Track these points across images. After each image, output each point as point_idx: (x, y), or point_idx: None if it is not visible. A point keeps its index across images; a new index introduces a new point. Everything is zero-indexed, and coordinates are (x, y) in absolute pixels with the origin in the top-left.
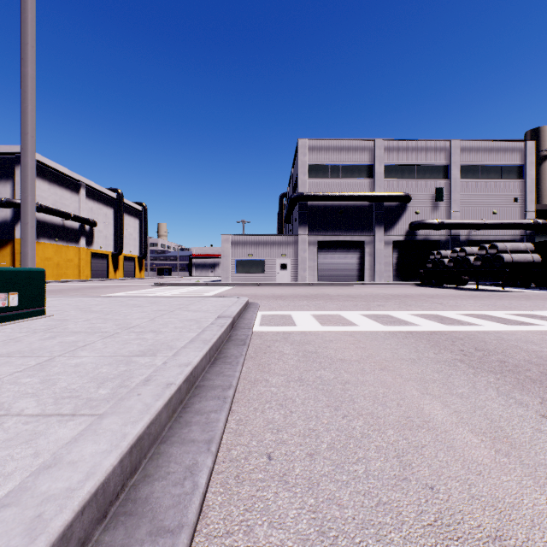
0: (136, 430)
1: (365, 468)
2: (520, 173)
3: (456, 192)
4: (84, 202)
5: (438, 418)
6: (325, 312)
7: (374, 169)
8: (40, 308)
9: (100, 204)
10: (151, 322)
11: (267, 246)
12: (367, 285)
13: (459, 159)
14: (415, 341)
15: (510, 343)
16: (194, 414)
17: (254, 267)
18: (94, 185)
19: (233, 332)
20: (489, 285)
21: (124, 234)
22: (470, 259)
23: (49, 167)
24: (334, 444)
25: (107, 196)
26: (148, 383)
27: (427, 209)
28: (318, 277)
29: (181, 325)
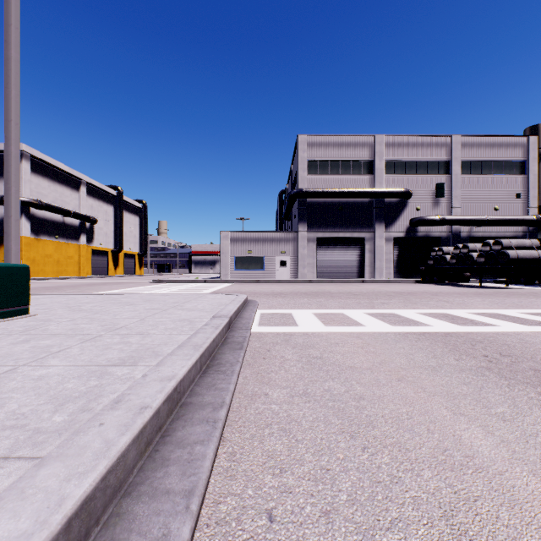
0: (81, 489)
1: (404, 539)
2: (523, 168)
3: (458, 188)
4: (84, 200)
5: (483, 451)
6: (327, 310)
7: (374, 165)
8: (23, 306)
9: (100, 202)
10: (140, 323)
11: (266, 243)
12: (368, 282)
13: (460, 154)
14: (430, 344)
15: (537, 346)
16: (174, 446)
17: (253, 263)
18: (94, 183)
19: (230, 333)
20: (491, 282)
21: (124, 231)
22: (473, 255)
23: (49, 164)
24: (356, 493)
25: (107, 193)
26: (117, 406)
27: (428, 206)
28: (317, 274)
29: (172, 326)
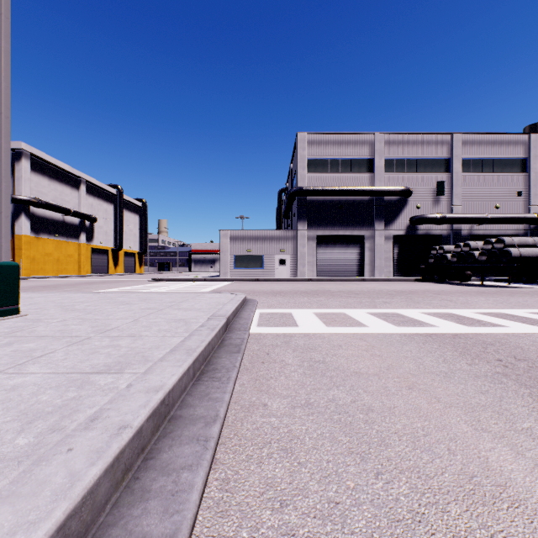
0: None
1: None
2: (524, 166)
3: (458, 186)
4: (84, 198)
5: (516, 478)
6: (328, 310)
7: (374, 163)
8: (12, 306)
9: (100, 200)
10: (134, 323)
11: (265, 241)
12: (368, 281)
13: (461, 152)
14: (439, 347)
15: None
16: (158, 472)
17: (252, 262)
18: (94, 181)
19: (227, 334)
20: (492, 280)
21: (124, 230)
22: (475, 254)
23: (49, 163)
24: (372, 537)
25: (107, 192)
26: (92, 425)
27: (428, 204)
28: (317, 272)
29: (167, 327)
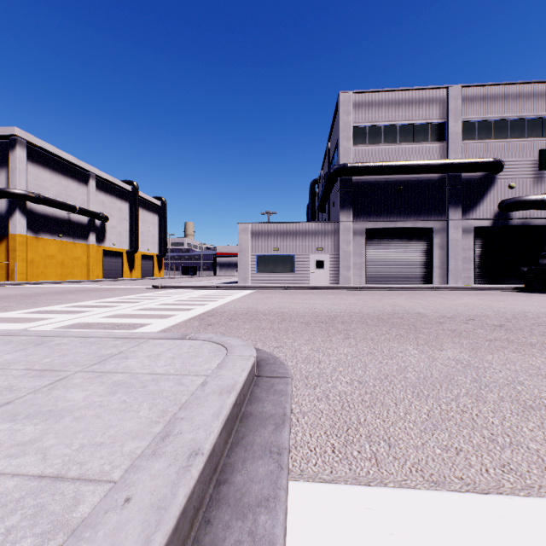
0: None
1: None
2: None
3: None
4: (93, 195)
5: None
6: None
7: (447, 128)
8: None
9: (113, 198)
10: None
11: (297, 237)
12: (443, 290)
13: None
14: None
15: None
16: None
17: (280, 264)
18: (105, 176)
19: None
20: None
21: (141, 231)
22: None
23: (50, 153)
24: None
25: (121, 188)
26: None
27: (527, 182)
28: (366, 278)
29: None
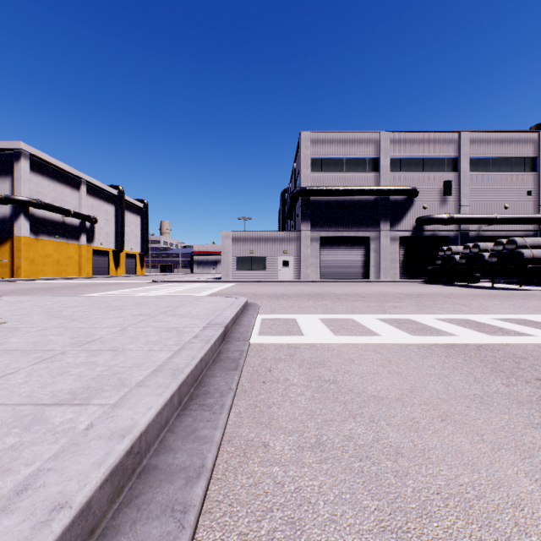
0: None
1: None
2: (534, 165)
3: (466, 186)
4: (84, 199)
5: None
6: (335, 315)
7: (380, 162)
8: None
9: (101, 201)
10: (120, 333)
11: (268, 242)
12: (373, 283)
13: (469, 151)
14: (465, 361)
15: None
16: None
17: (255, 263)
18: (95, 182)
19: (224, 345)
20: (502, 282)
21: (125, 231)
22: (484, 255)
23: (48, 163)
24: None
25: (108, 193)
26: (15, 502)
27: (435, 204)
28: (321, 274)
29: (156, 338)
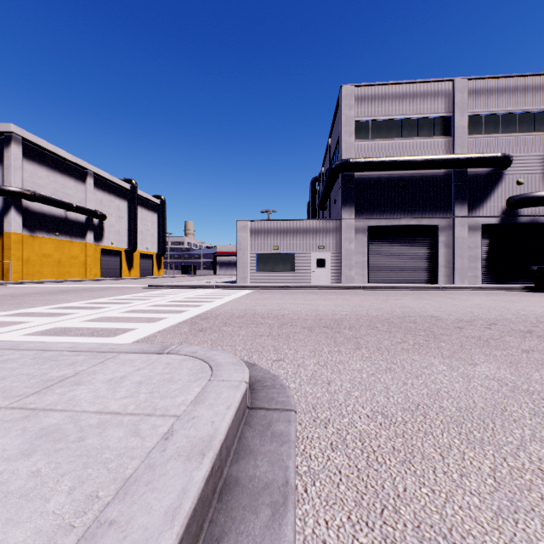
0: None
1: None
2: None
3: None
4: (91, 193)
5: None
6: None
7: (453, 122)
8: None
9: (111, 196)
10: None
11: (297, 235)
12: (449, 290)
13: None
14: None
15: None
16: None
17: (280, 263)
18: (103, 174)
19: None
20: None
21: (140, 229)
22: None
23: (47, 150)
24: None
25: (120, 187)
26: None
27: (536, 177)
28: (369, 277)
29: None
